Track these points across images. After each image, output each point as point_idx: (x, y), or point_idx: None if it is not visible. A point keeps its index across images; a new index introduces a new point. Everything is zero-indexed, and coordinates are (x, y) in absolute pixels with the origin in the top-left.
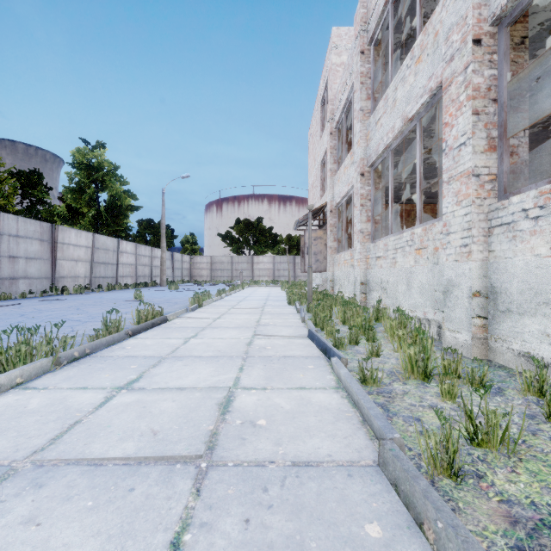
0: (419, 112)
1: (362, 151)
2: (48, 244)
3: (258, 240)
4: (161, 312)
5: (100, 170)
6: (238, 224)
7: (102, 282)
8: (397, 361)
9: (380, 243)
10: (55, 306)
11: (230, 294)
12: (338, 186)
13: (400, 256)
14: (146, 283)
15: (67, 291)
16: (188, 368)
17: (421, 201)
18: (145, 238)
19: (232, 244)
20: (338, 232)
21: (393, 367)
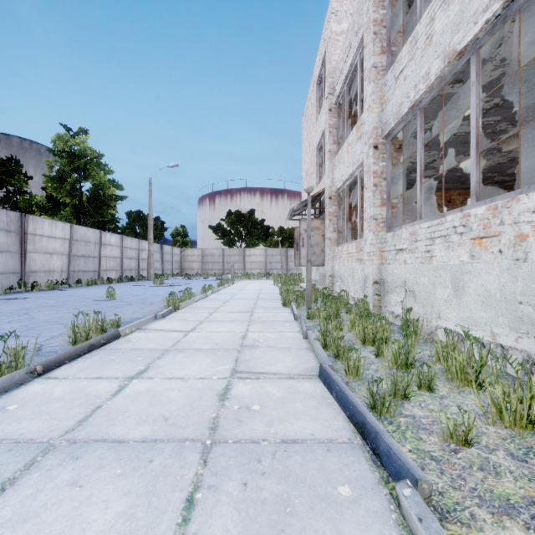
0: (477, 38)
1: (376, 118)
2: (16, 235)
3: (250, 232)
4: (118, 321)
5: (82, 158)
6: (229, 216)
7: (82, 277)
8: (515, 462)
9: (404, 231)
10: (4, 308)
11: (217, 290)
12: (339, 168)
13: (441, 248)
14: (132, 277)
15: (38, 287)
16: (68, 503)
17: (478, 168)
18: (135, 231)
19: (224, 236)
20: (338, 222)
21: (528, 493)
